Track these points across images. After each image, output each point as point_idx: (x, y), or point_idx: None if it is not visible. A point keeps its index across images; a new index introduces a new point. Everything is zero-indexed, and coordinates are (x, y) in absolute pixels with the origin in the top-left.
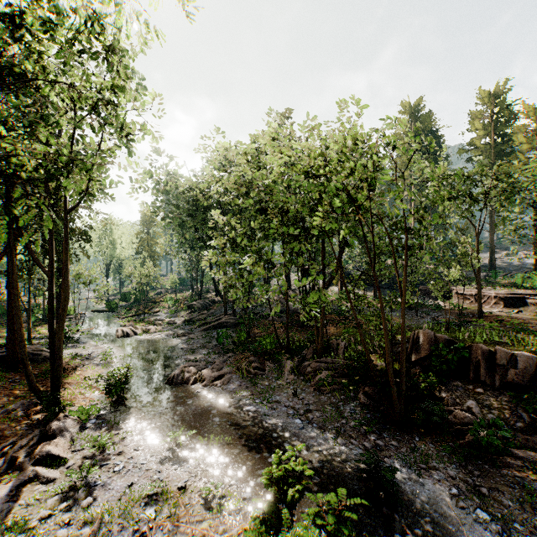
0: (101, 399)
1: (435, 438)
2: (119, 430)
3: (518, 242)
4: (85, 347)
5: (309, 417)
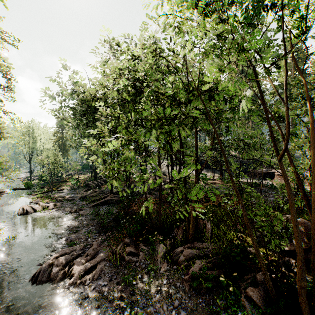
0: None
1: None
2: None
3: None
4: None
5: None
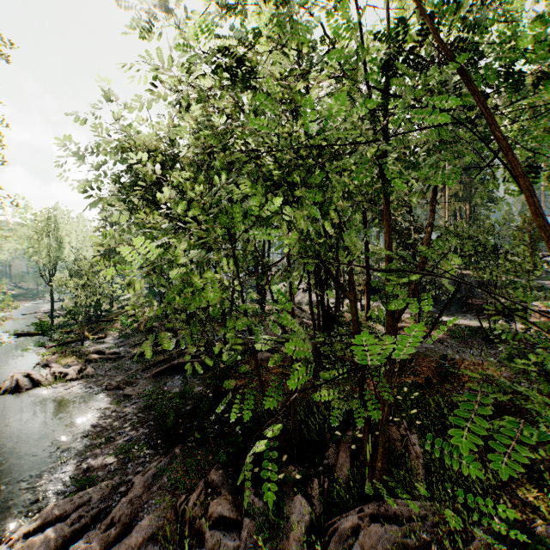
0: None
1: None
2: None
3: None
4: None
5: None
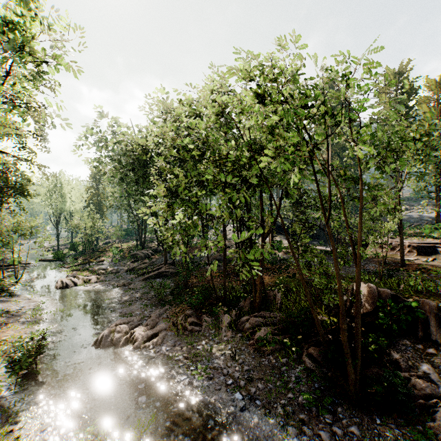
0: (10, 373)
1: (397, 417)
2: (15, 424)
3: (425, 197)
4: (17, 301)
5: (251, 391)
